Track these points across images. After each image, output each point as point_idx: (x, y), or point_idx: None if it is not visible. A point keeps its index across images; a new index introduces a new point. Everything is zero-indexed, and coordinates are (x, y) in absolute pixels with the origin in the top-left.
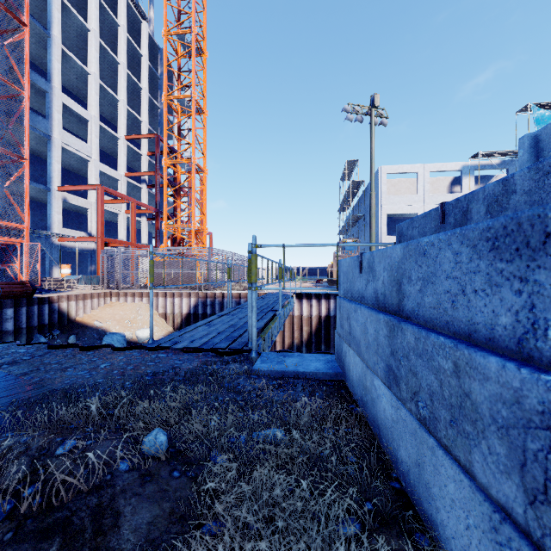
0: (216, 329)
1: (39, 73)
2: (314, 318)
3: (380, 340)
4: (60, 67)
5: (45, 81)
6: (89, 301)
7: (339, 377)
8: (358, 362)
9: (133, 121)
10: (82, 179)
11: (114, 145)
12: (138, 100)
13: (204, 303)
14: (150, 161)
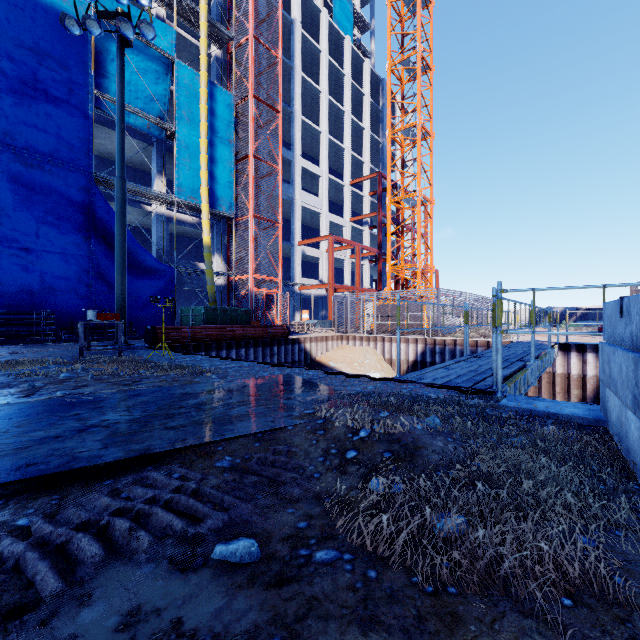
0: (455, 372)
1: (284, 146)
2: (590, 379)
3: (629, 375)
4: (300, 136)
5: (290, 152)
6: (325, 343)
7: (601, 424)
8: (616, 403)
9: (356, 165)
10: (314, 231)
11: (339, 193)
12: (360, 141)
13: (432, 350)
14: (371, 201)
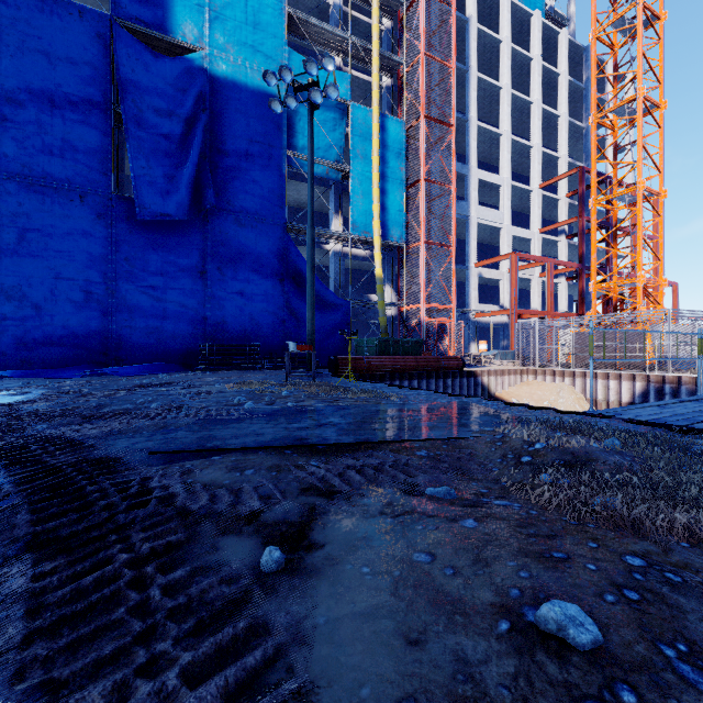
0: (672, 411)
1: (457, 159)
2: None
3: None
4: (476, 145)
5: (464, 166)
6: (506, 377)
7: None
8: None
9: (547, 163)
10: (493, 249)
11: (525, 200)
12: (553, 133)
13: (658, 390)
14: (570, 203)
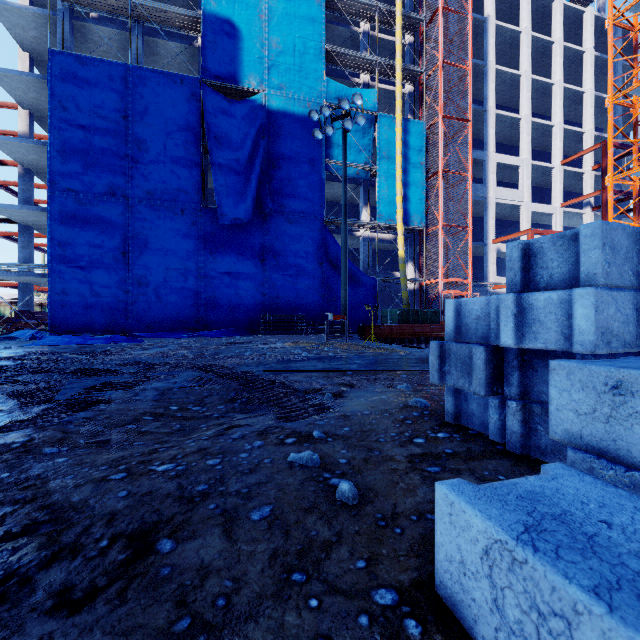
0: None
1: (478, 144)
2: None
3: None
4: (494, 132)
5: (482, 152)
6: None
7: None
8: None
9: (571, 138)
10: (514, 224)
11: (547, 176)
12: (579, 108)
13: None
14: (596, 176)
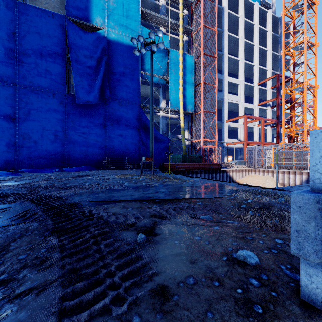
0: None
1: (218, 72)
2: None
3: None
4: (227, 65)
5: (221, 75)
6: (241, 173)
7: None
8: None
9: (261, 72)
10: (235, 113)
11: (251, 90)
12: (264, 58)
13: None
14: (272, 91)
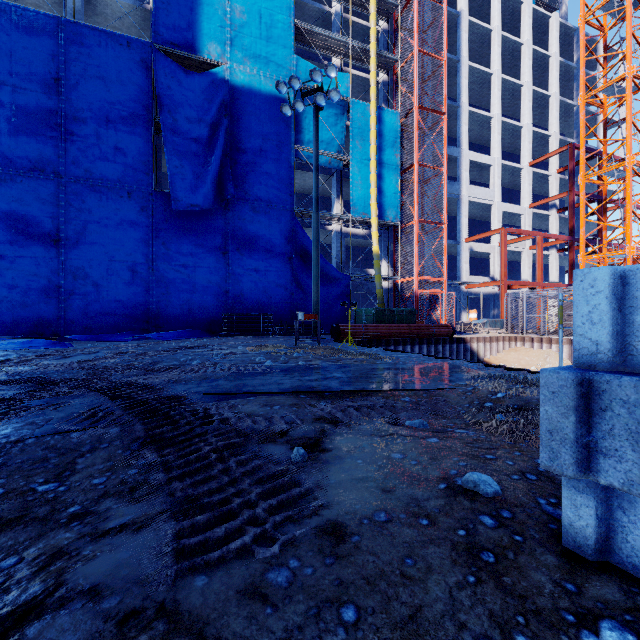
0: None
1: (450, 142)
2: None
3: None
4: (467, 129)
5: (455, 149)
6: (494, 344)
7: None
8: None
9: (538, 141)
10: (484, 224)
11: (516, 177)
12: (544, 112)
13: None
14: (560, 179)
